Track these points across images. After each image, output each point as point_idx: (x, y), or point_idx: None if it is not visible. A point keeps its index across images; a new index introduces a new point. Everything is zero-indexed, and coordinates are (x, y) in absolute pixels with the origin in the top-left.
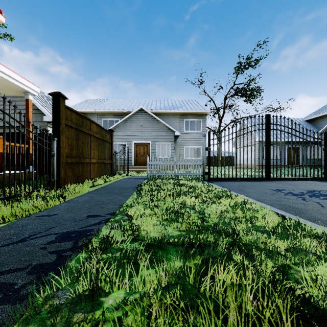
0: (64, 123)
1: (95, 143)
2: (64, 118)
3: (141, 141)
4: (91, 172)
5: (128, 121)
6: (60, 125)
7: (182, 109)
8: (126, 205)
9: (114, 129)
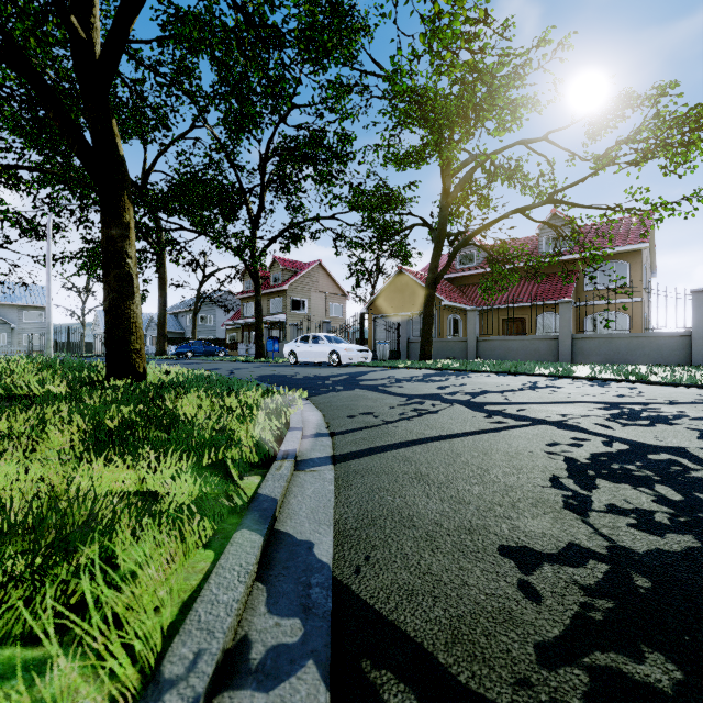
0: None
1: None
2: None
3: None
4: None
5: None
6: None
7: (21, 302)
8: None
9: None
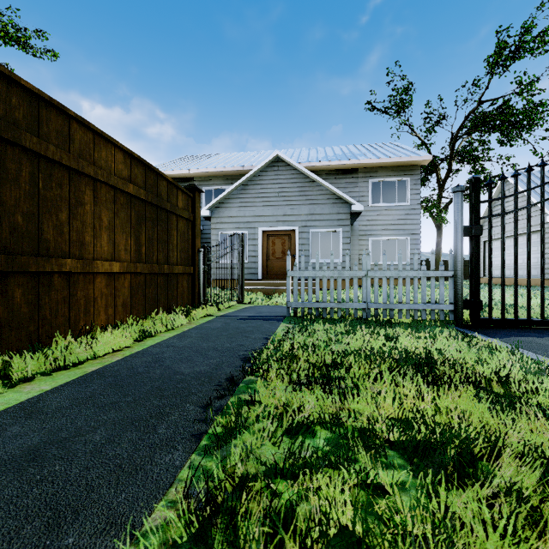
0: None
1: (123, 211)
2: None
3: (277, 228)
4: (96, 304)
5: (250, 186)
6: None
7: (365, 158)
8: None
9: (221, 204)
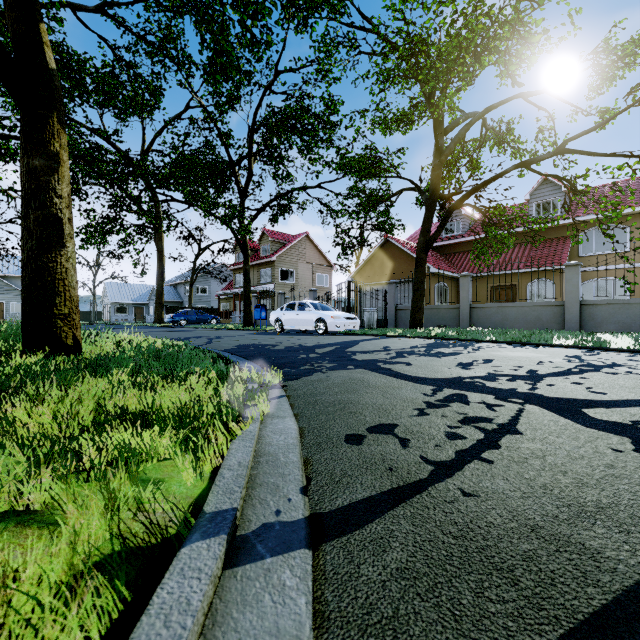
0: None
1: None
2: None
3: None
4: None
5: None
6: None
7: None
8: None
9: None
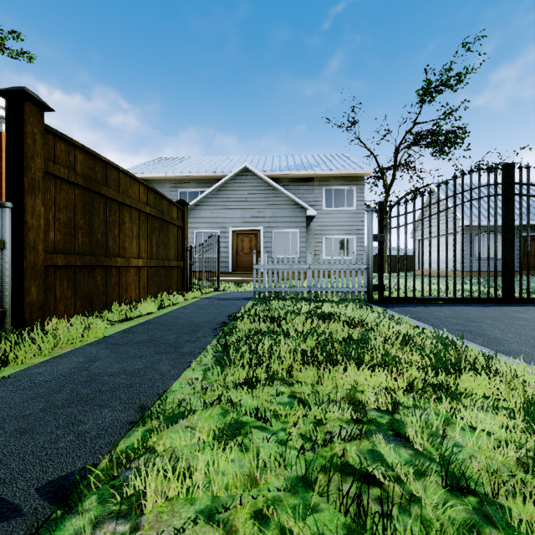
0: (39, 169)
1: (143, 225)
2: (41, 155)
3: (245, 228)
4: (130, 286)
5: (222, 192)
6: (23, 171)
7: (319, 169)
8: (157, 414)
9: (197, 206)
